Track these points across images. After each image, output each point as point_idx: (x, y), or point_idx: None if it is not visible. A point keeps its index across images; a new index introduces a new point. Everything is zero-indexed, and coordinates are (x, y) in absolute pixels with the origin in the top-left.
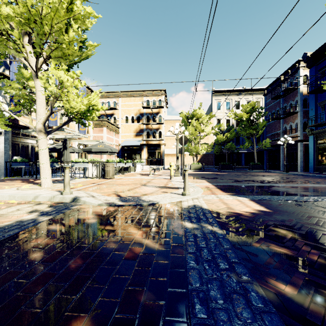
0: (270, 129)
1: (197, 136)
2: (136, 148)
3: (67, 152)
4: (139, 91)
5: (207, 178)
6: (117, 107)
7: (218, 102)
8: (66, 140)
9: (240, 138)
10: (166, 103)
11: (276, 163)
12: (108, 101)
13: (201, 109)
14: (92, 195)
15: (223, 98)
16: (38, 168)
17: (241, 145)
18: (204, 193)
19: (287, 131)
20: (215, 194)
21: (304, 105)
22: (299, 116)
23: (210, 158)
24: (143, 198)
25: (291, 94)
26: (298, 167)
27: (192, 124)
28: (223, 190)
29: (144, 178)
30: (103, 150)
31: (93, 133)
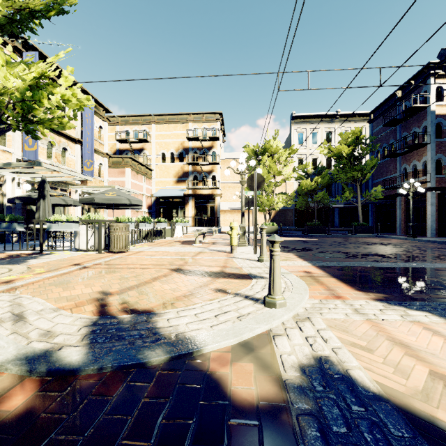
0: (379, 172)
1: (270, 182)
2: (178, 201)
3: (46, 203)
4: (182, 115)
5: (293, 248)
6: (149, 139)
7: (300, 132)
8: (45, 182)
9: (332, 187)
10: (223, 135)
11: (388, 224)
12: (135, 130)
13: (277, 139)
14: (19, 314)
15: (308, 126)
16: (1, 232)
17: (337, 196)
18: (313, 295)
19: (408, 175)
20: (343, 299)
21: (437, 134)
22: (430, 151)
23: (289, 215)
24: (160, 324)
25: (415, 117)
26: (427, 230)
27: (264, 163)
28: (348, 282)
29: (183, 251)
30: (114, 200)
31: (110, 177)
